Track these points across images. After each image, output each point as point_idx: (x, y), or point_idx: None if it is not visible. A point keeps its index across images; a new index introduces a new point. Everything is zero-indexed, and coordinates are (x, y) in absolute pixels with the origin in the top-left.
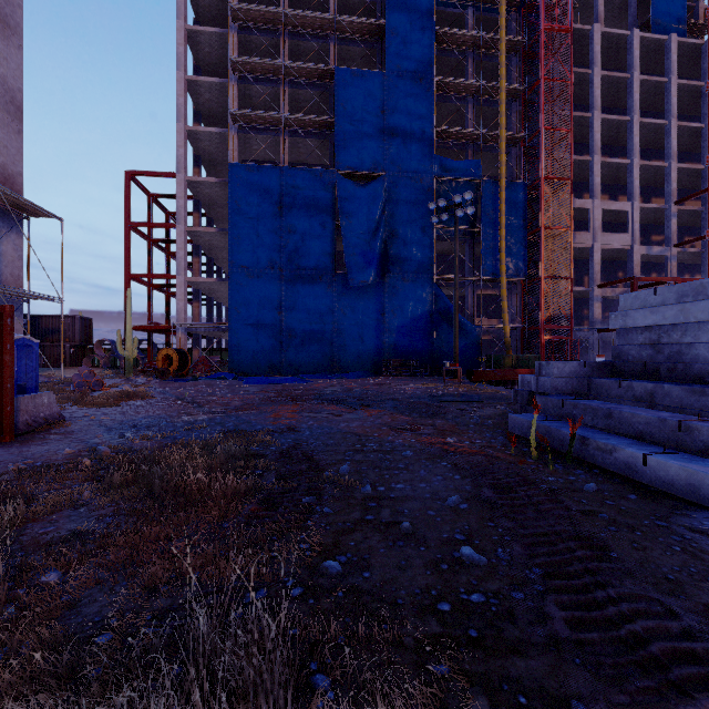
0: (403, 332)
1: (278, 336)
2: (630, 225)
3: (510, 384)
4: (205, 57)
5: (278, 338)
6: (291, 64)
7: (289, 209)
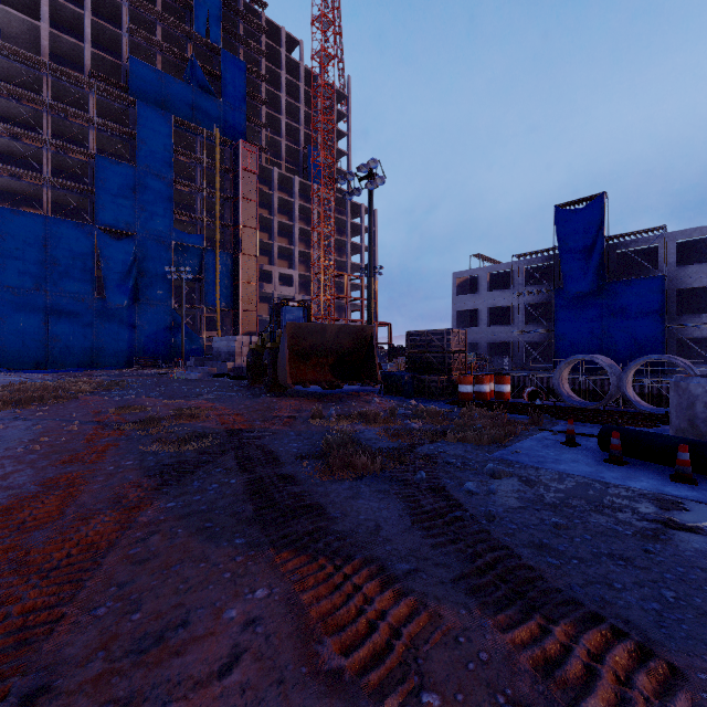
0: (150, 340)
1: (44, 340)
2: (294, 283)
3: None
4: None
5: (44, 342)
6: (56, 142)
7: (55, 248)
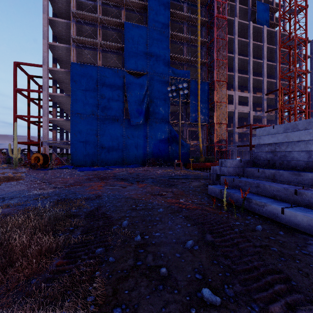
0: (156, 146)
1: (96, 147)
2: (249, 103)
3: (202, 169)
4: (59, 9)
5: (96, 148)
6: (103, 17)
7: (102, 87)
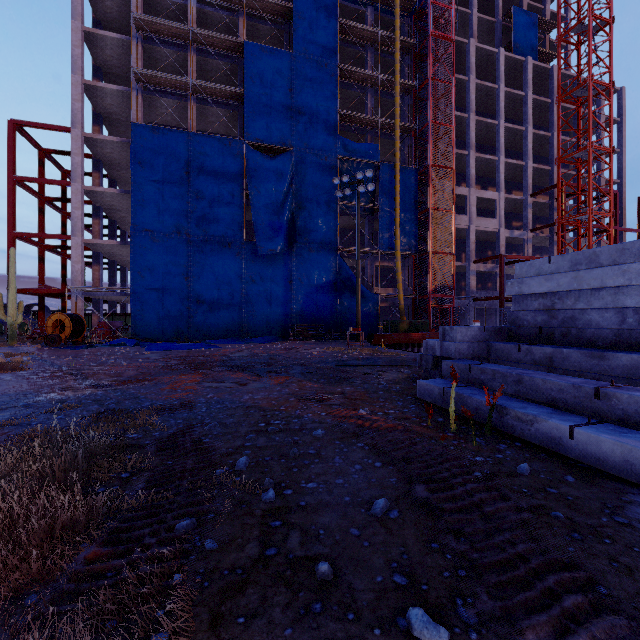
0: (310, 299)
1: (185, 301)
2: (498, 211)
3: (405, 347)
4: (106, 11)
5: (185, 303)
6: (199, 31)
7: (197, 175)
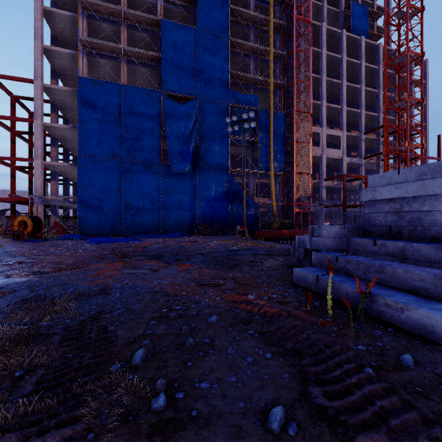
0: (209, 206)
1: (118, 207)
2: (341, 144)
3: (277, 240)
4: None
5: (118, 208)
6: (129, 11)
7: (127, 116)
